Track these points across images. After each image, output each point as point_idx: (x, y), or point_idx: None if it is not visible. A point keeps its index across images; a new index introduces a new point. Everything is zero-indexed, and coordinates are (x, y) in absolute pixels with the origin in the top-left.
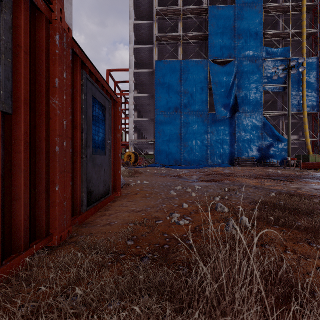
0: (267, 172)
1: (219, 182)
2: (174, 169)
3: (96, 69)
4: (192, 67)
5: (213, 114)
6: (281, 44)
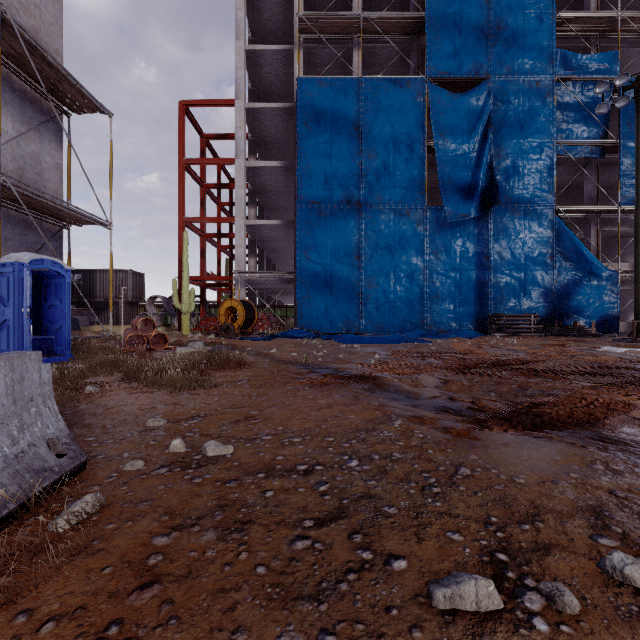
0: (623, 357)
1: (586, 426)
2: (346, 344)
3: None
4: (388, 96)
5: (437, 209)
6: (593, 48)
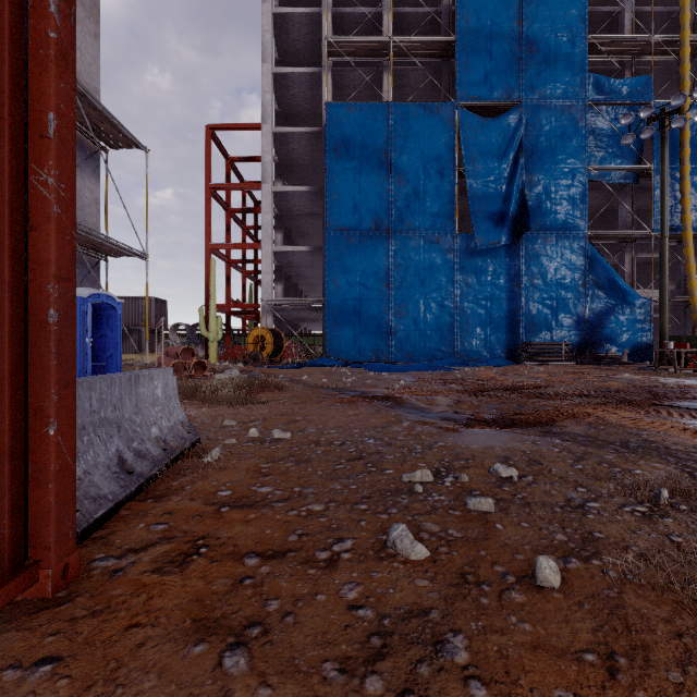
0: (631, 383)
1: (545, 426)
2: (374, 372)
3: None
4: (418, 121)
5: (468, 236)
6: (628, 71)
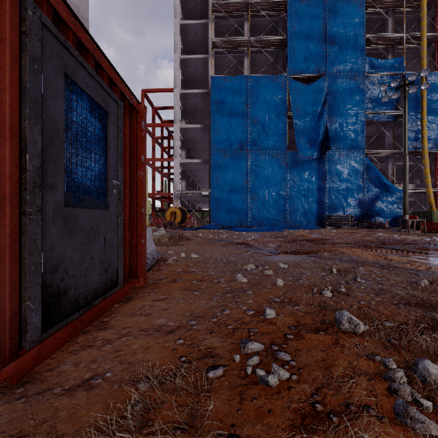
0: (378, 238)
1: (313, 254)
2: (238, 232)
3: (77, 17)
4: (264, 86)
5: (294, 153)
6: (390, 53)
